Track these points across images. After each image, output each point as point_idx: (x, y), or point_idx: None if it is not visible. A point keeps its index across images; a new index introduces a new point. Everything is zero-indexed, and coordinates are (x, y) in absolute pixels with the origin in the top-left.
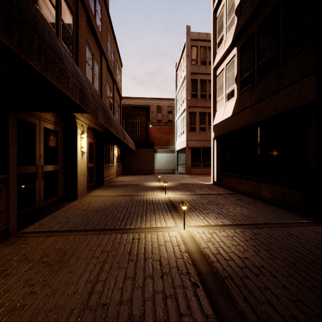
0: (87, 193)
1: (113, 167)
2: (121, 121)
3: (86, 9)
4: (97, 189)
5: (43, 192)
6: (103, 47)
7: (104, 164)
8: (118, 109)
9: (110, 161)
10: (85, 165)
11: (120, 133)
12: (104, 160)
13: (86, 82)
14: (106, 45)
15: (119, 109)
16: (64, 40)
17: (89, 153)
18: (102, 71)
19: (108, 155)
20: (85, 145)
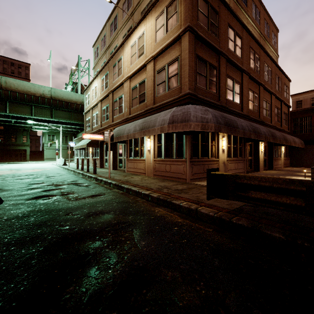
0: (263, 171)
1: (281, 160)
2: (288, 125)
3: (263, 86)
4: (269, 170)
5: (248, 166)
6: (272, 91)
7: (273, 157)
8: (286, 117)
9: (278, 156)
10: (263, 157)
11: (282, 141)
12: (273, 155)
13: (266, 132)
14: (275, 85)
15: (287, 116)
16: (255, 110)
17: (264, 151)
18: (272, 104)
19: (276, 152)
20: (263, 148)
